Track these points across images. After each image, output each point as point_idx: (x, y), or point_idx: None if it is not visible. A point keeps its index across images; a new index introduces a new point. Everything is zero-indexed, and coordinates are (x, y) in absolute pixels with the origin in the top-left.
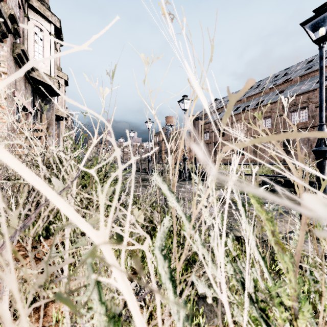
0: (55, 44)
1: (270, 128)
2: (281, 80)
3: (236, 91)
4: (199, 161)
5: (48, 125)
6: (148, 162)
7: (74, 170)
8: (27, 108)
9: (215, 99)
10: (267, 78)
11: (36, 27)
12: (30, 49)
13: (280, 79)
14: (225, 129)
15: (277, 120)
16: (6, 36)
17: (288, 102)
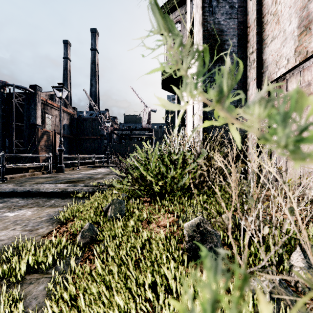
0: None
1: None
2: None
3: None
4: None
5: None
6: None
7: None
8: None
9: None
10: None
11: None
12: None
13: None
14: None
15: None
16: None
17: None
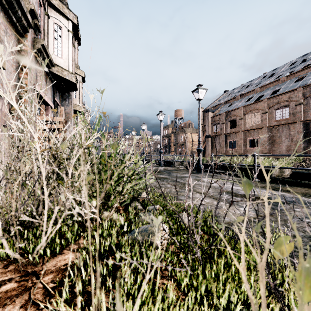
0: (73, 41)
1: (288, 118)
2: (300, 67)
3: (248, 82)
4: (208, 153)
5: (67, 119)
6: (160, 154)
7: (88, 163)
8: (47, 102)
9: (225, 91)
10: (282, 66)
11: (56, 24)
12: (50, 46)
13: (298, 66)
14: (236, 120)
15: (296, 109)
16: (27, 31)
17: (309, 90)
